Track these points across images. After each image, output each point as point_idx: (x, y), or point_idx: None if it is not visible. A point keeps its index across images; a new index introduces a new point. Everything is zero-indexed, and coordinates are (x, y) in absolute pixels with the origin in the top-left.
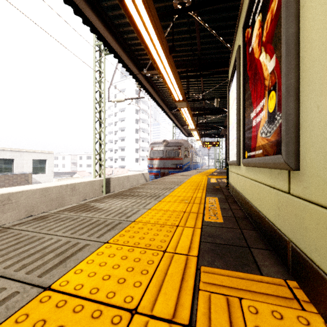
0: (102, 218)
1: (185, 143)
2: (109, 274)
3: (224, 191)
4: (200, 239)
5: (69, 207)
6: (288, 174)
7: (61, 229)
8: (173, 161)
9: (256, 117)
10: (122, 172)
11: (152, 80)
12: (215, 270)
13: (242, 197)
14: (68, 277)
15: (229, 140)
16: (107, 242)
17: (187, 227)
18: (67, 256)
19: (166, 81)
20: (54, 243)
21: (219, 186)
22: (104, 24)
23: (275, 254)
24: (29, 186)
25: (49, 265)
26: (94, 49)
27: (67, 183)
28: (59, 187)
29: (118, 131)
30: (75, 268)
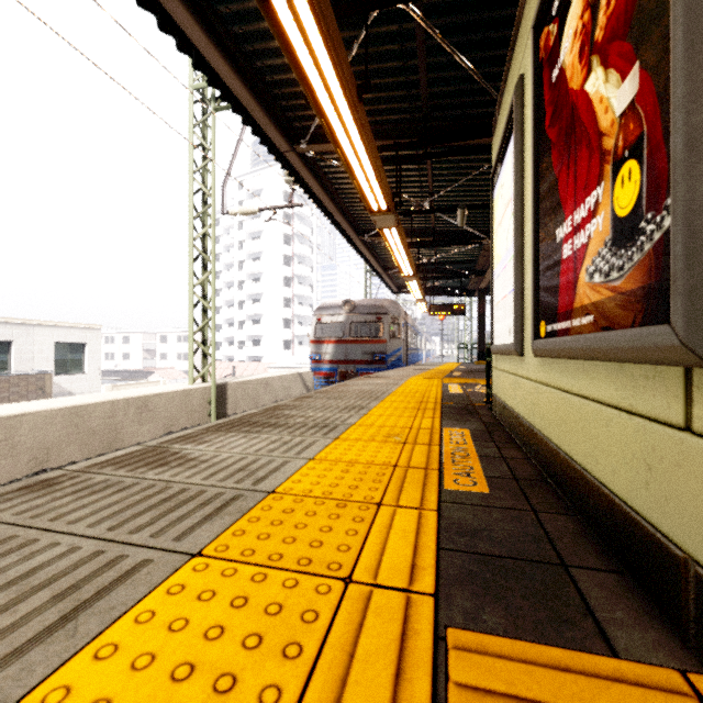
0: (196, 484)
1: (391, 307)
2: (191, 658)
3: (481, 413)
4: (437, 541)
5: (118, 454)
6: (686, 378)
7: (85, 515)
8: (366, 346)
9: (575, 236)
10: (255, 370)
11: (320, 168)
12: (486, 639)
13: (530, 430)
14: (72, 671)
15: (493, 298)
16: (198, 553)
17: (404, 506)
18: (85, 600)
19: (350, 165)
20: (60, 559)
21: (471, 403)
22: (209, 33)
23: (637, 585)
24: (41, 402)
25: (28, 630)
26: (190, 97)
27: (129, 396)
28: (110, 404)
29: (246, 282)
30: (99, 640)
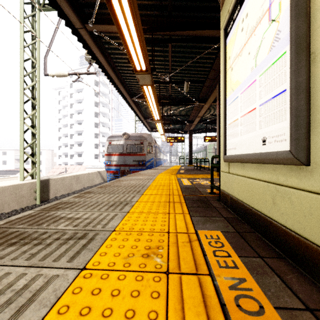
0: None
1: (148, 137)
2: None
3: (215, 205)
4: None
5: None
6: None
7: None
8: (135, 157)
9: None
10: (79, 169)
11: (105, 48)
12: None
13: None
14: None
15: (226, 119)
16: None
17: None
18: None
19: (119, 25)
20: None
21: (201, 194)
22: None
23: None
24: None
25: None
26: None
27: None
28: None
29: (74, 124)
30: None
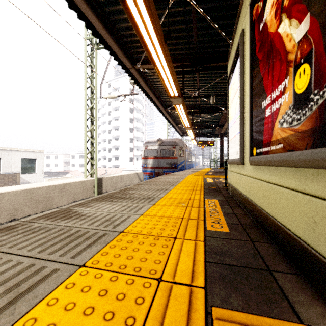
0: (84, 228)
1: (180, 142)
2: None
3: (223, 192)
4: (204, 258)
5: (47, 213)
6: None
7: (27, 244)
8: (168, 160)
9: (272, 105)
10: (116, 172)
11: (146, 76)
12: (233, 313)
13: (247, 200)
14: None
15: (228, 137)
16: (83, 265)
17: (187, 239)
18: (22, 292)
19: (160, 74)
20: (11, 269)
21: (217, 187)
22: (93, 10)
23: (307, 281)
24: (13, 187)
25: None
26: (85, 43)
27: (55, 184)
28: (46, 188)
29: (112, 130)
30: (26, 316)
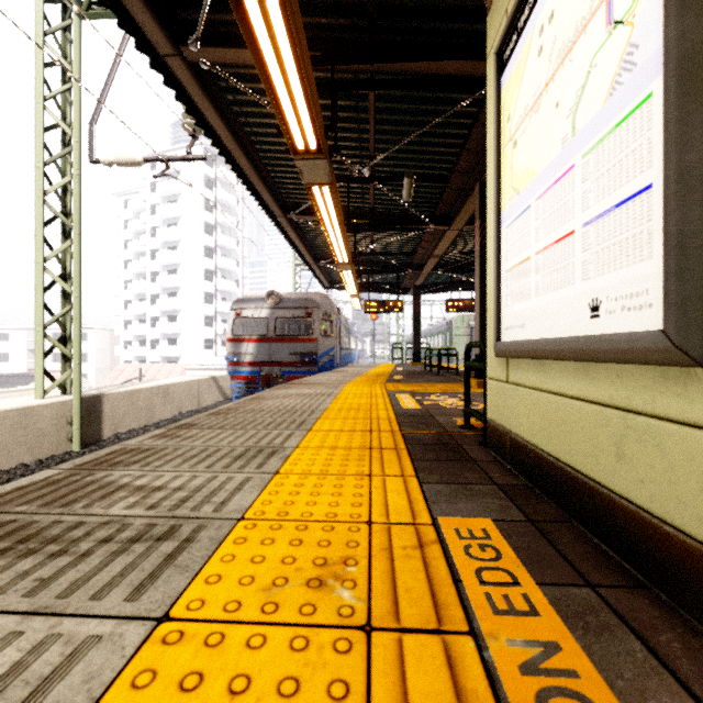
0: None
1: (323, 301)
2: None
3: (476, 456)
4: None
5: None
6: None
7: None
8: (294, 345)
9: None
10: (170, 373)
11: (227, 102)
12: None
13: None
14: None
15: (500, 259)
16: None
17: None
18: None
19: (257, 46)
20: None
21: (443, 429)
22: None
23: None
24: None
25: None
26: None
27: None
28: None
29: (160, 273)
30: None
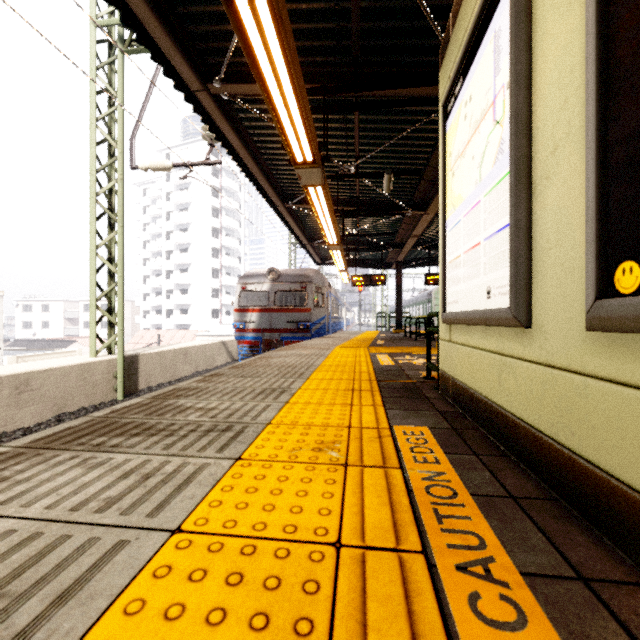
0: None
1: (316, 276)
2: None
3: (429, 396)
4: None
5: None
6: None
7: None
8: (290, 314)
9: None
10: (182, 338)
11: (239, 119)
12: None
13: (553, 449)
14: None
15: (445, 254)
16: None
17: None
18: None
19: (270, 95)
20: None
21: (409, 379)
22: None
23: None
24: None
25: None
26: (92, 34)
27: (1, 374)
28: None
29: (174, 252)
30: None
